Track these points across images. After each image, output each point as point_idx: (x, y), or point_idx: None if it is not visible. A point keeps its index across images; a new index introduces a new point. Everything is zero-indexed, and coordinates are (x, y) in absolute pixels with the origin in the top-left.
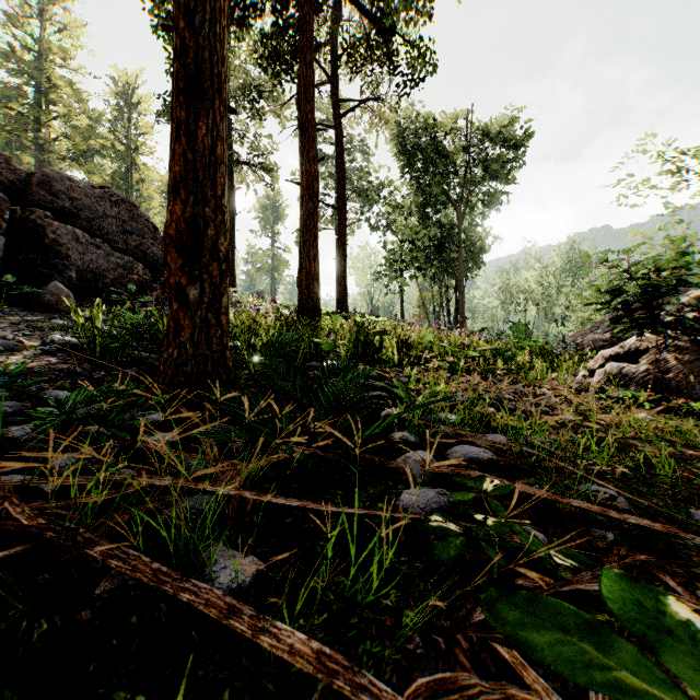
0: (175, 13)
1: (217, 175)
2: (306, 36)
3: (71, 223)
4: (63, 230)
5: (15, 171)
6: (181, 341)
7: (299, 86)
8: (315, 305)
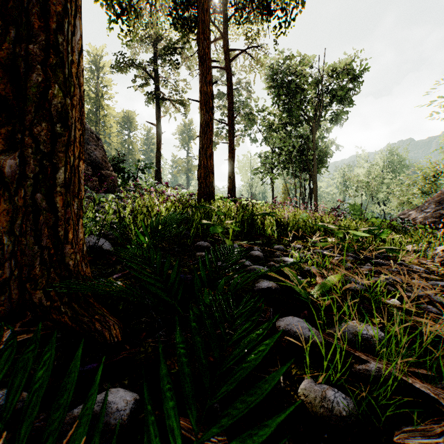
0: None
1: (50, 2)
2: None
3: None
4: None
5: None
6: None
7: (198, 29)
8: (210, 192)
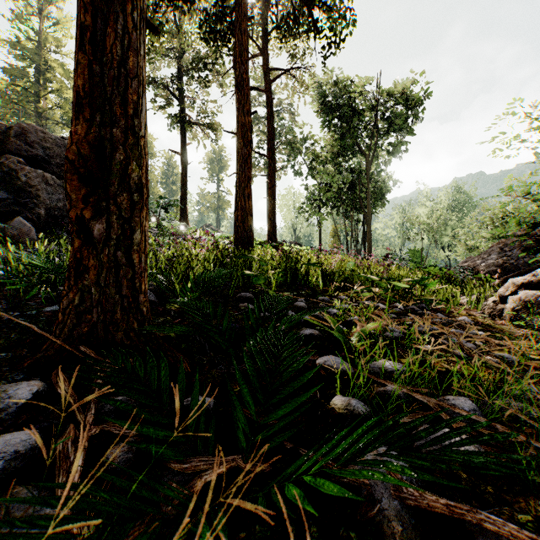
0: None
1: (128, 91)
2: (242, 8)
3: (43, 168)
4: (34, 173)
5: None
6: (83, 285)
7: (235, 51)
8: (249, 237)
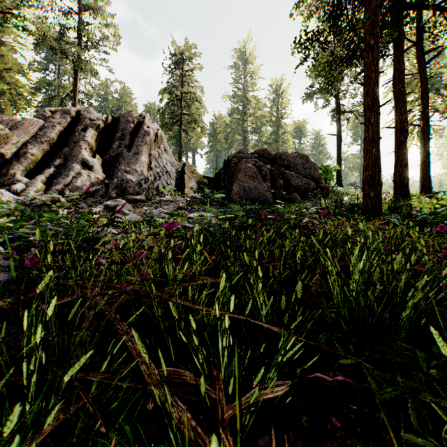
0: (365, 121)
1: (378, 162)
2: (399, 47)
3: (288, 170)
4: (288, 173)
5: (270, 155)
6: (368, 208)
7: (394, 75)
8: (405, 191)
